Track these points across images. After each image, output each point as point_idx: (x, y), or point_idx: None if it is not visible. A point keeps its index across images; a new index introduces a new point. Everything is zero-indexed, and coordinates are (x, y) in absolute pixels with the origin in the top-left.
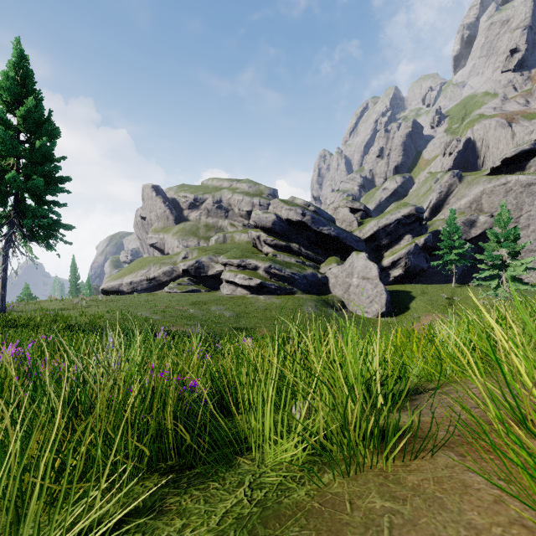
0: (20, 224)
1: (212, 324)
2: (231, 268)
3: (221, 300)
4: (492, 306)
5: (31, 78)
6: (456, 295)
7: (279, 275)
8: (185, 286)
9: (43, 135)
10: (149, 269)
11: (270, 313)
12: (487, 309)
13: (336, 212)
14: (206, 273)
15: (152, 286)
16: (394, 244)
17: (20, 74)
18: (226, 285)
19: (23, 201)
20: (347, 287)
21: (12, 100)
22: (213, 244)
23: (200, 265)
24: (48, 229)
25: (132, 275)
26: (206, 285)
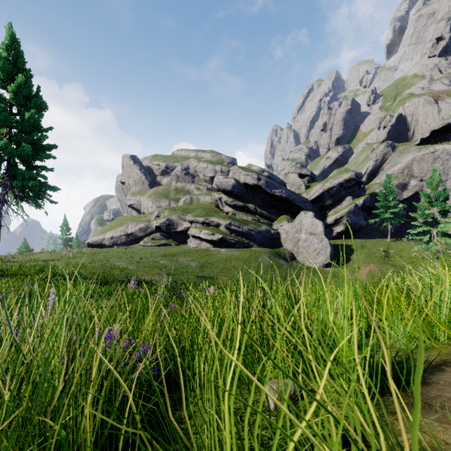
0: (12, 186)
1: (180, 273)
2: (197, 225)
3: (188, 252)
4: (424, 258)
5: (22, 58)
6: (391, 248)
7: (238, 231)
8: (157, 240)
9: (32, 108)
10: (127, 226)
11: (230, 264)
12: (418, 260)
13: (286, 177)
14: (175, 229)
15: (129, 240)
16: (337, 204)
17: (12, 55)
18: (192, 239)
19: (14, 166)
20: (296, 241)
21: (5, 77)
22: (182, 204)
23: (170, 223)
24: (37, 190)
25: (113, 231)
26: (175, 239)
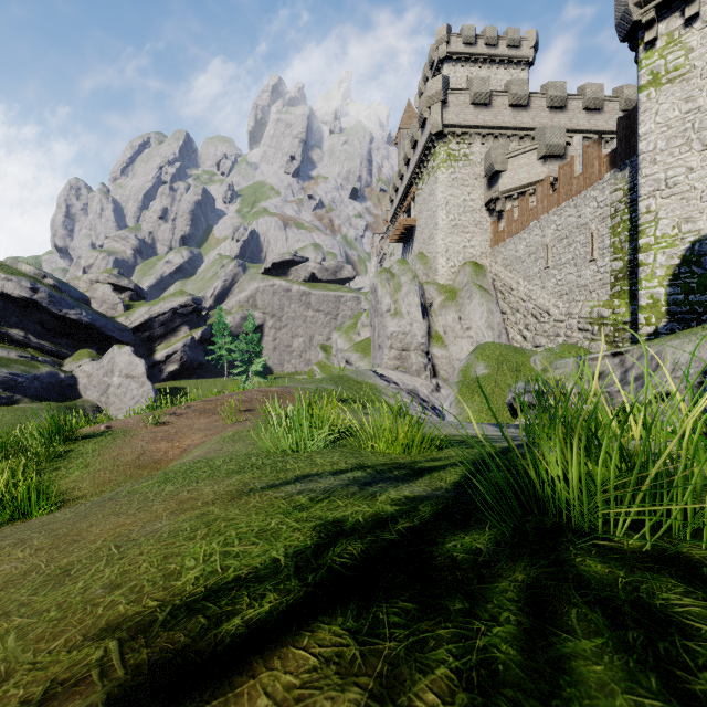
0: None
1: None
2: None
3: None
4: None
5: None
6: (227, 388)
7: None
8: None
9: None
10: None
11: None
12: None
13: (92, 288)
14: None
15: None
16: (170, 335)
17: None
18: None
19: None
20: (105, 388)
21: None
22: None
23: None
24: None
25: None
26: None
